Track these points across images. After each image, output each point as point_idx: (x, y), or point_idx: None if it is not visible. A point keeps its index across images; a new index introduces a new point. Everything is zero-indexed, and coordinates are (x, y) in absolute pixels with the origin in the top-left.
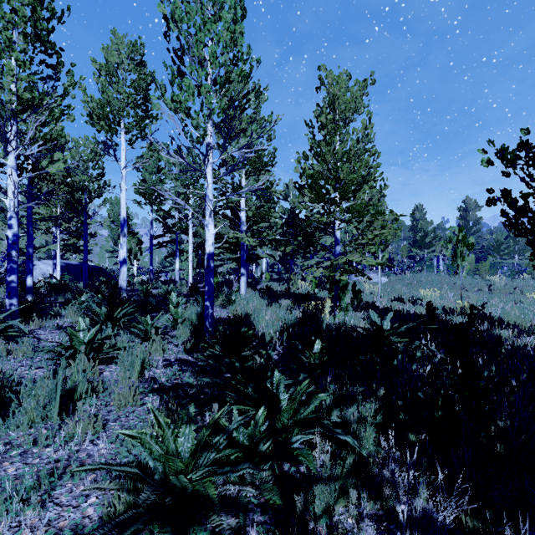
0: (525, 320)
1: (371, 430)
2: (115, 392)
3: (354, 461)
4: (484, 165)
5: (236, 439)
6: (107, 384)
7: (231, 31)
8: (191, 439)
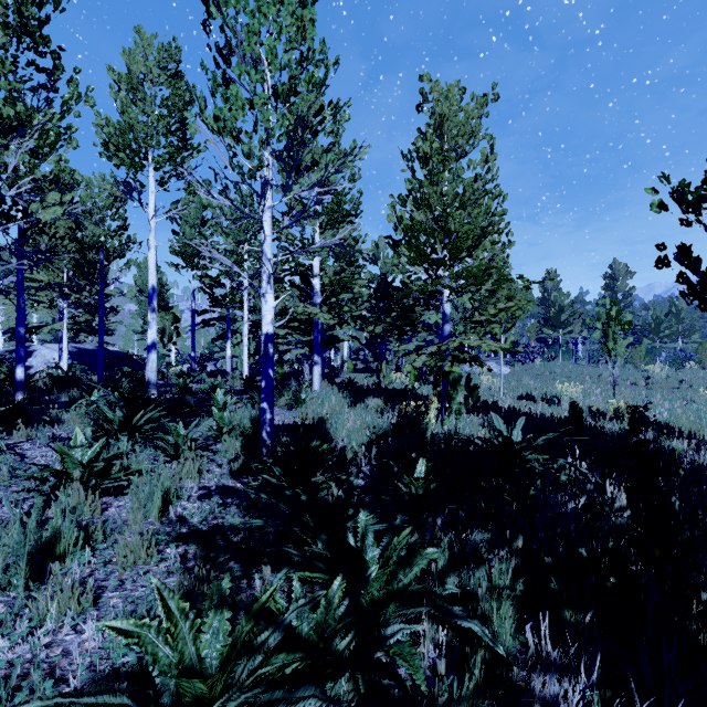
0: (702, 426)
1: (507, 607)
2: (120, 542)
3: (482, 659)
4: (654, 211)
5: (298, 630)
6: (107, 530)
7: (297, 17)
8: (223, 635)
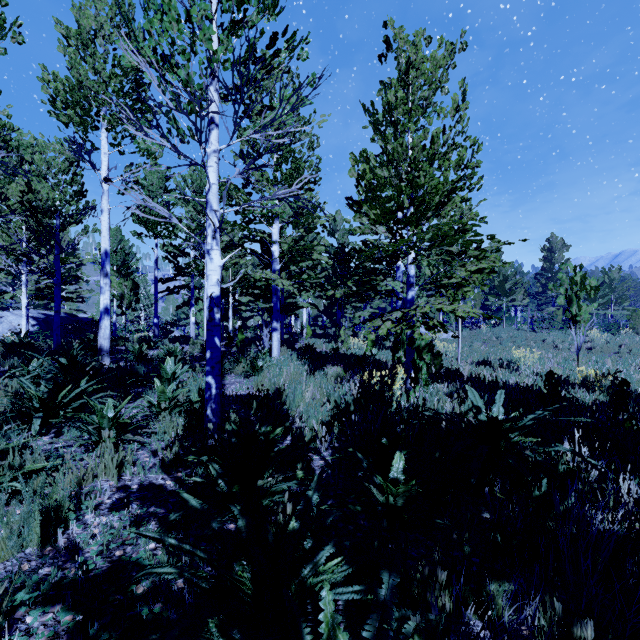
0: None
1: None
2: None
3: None
4: None
5: None
6: None
7: None
8: None
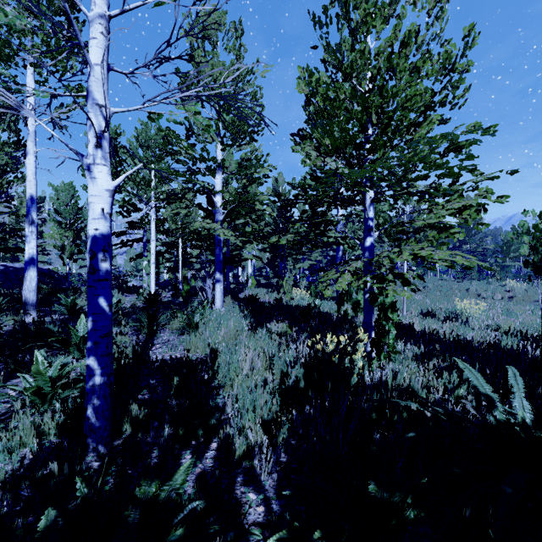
0: None
1: None
2: None
3: None
4: None
5: None
6: None
7: None
8: None
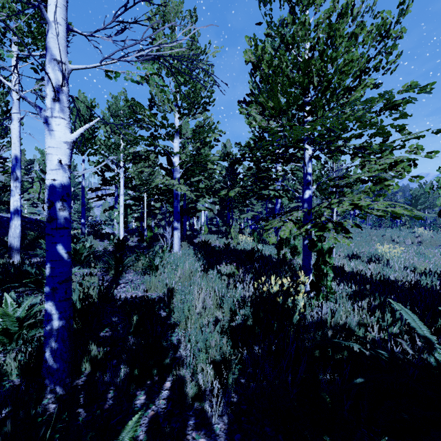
0: None
1: None
2: None
3: None
4: None
5: None
6: None
7: None
8: None
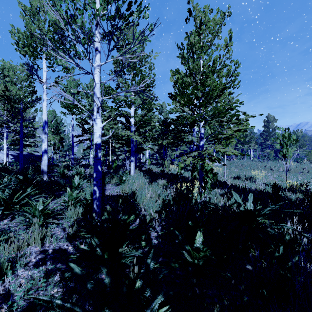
0: None
1: None
2: None
3: None
4: None
5: None
6: None
7: None
8: None
